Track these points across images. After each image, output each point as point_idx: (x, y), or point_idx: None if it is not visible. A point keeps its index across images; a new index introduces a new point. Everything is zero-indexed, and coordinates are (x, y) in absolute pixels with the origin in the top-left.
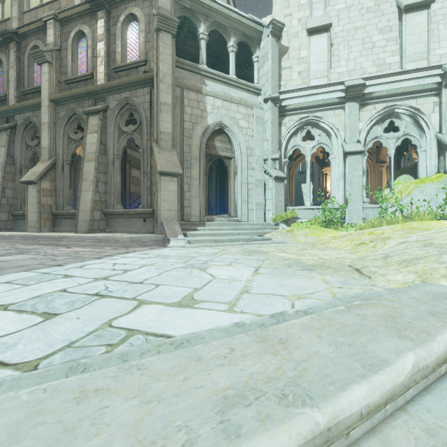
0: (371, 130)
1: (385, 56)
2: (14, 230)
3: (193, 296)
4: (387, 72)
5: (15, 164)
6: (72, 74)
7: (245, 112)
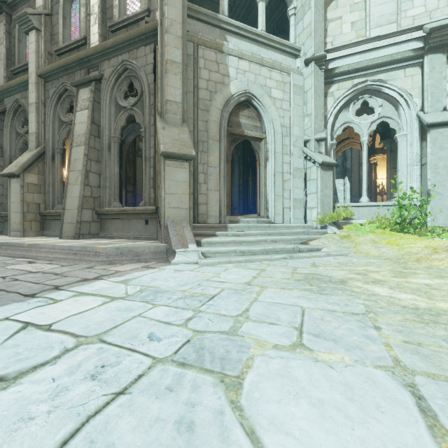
0: None
1: None
2: (2, 234)
3: None
4: None
5: (4, 156)
6: (63, 42)
7: (279, 78)
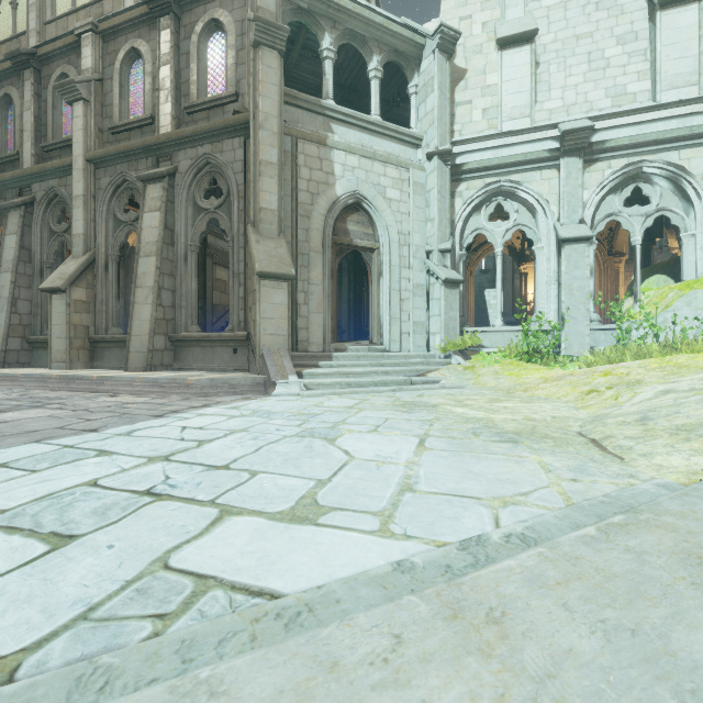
0: (603, 203)
1: (626, 80)
2: (31, 366)
3: (316, 497)
4: (631, 108)
5: (33, 261)
6: (120, 118)
7: (396, 175)
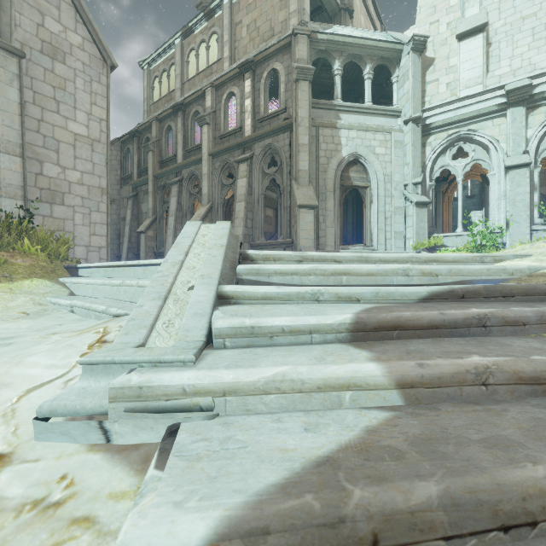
0: None
1: None
2: None
3: None
4: None
5: (182, 210)
6: (224, 130)
7: (382, 138)
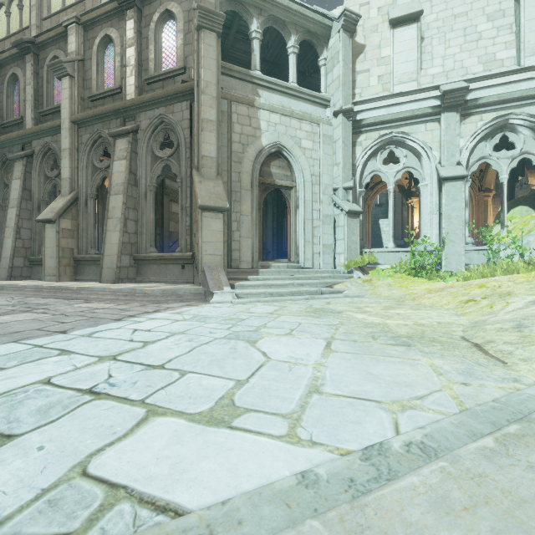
0: (476, 149)
1: (495, 49)
2: (31, 279)
3: (234, 398)
4: (499, 71)
5: (32, 199)
6: (97, 89)
7: (309, 129)
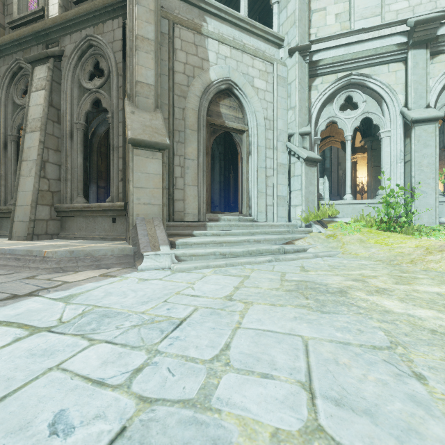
0: (444, 92)
1: None
2: None
3: None
4: None
5: None
6: (18, 14)
7: (262, 67)
